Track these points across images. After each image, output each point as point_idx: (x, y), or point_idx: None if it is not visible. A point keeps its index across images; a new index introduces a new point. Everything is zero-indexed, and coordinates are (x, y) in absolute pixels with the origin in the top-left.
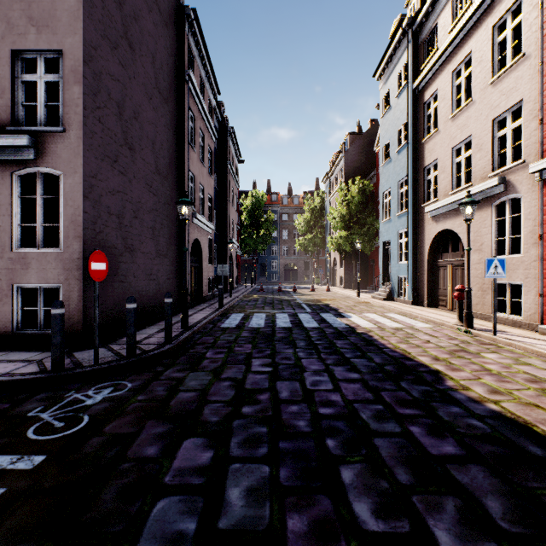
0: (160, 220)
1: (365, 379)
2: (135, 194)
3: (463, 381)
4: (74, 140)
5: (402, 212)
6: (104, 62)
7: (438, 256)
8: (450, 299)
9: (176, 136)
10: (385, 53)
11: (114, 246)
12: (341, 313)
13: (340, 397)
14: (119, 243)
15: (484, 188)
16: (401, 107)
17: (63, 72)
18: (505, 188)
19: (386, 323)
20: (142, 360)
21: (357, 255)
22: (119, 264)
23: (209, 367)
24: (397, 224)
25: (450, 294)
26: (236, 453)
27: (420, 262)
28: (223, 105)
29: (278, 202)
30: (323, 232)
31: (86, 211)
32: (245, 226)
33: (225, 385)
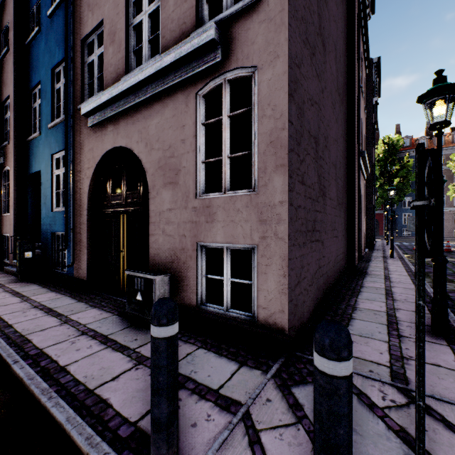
0: (338, 157)
1: None
2: (325, 114)
3: None
4: (274, 4)
5: None
6: None
7: None
8: None
9: (346, 53)
10: None
11: (312, 185)
12: None
13: None
14: (315, 182)
15: None
16: None
17: None
18: None
19: None
20: None
21: None
22: (315, 213)
23: None
24: None
25: None
26: None
27: None
28: None
29: (412, 147)
30: None
31: (291, 120)
32: None
33: None
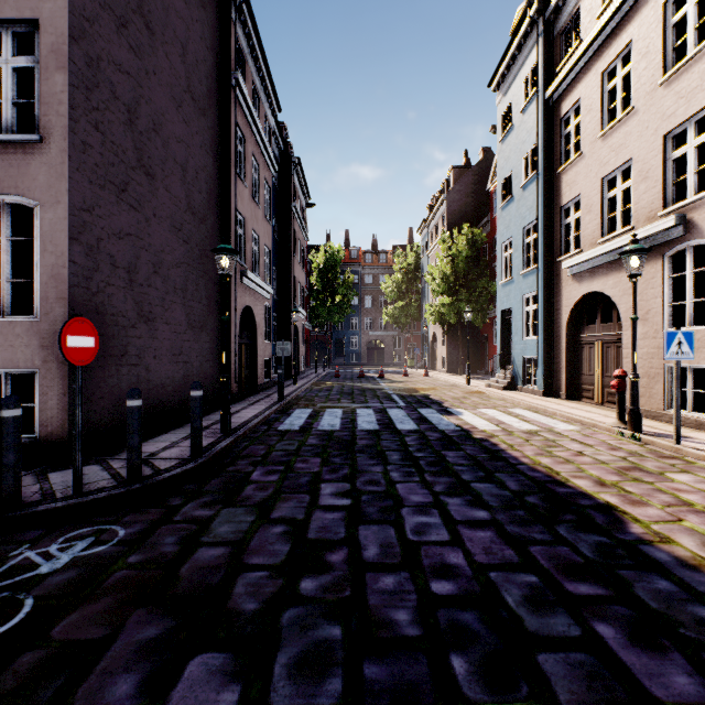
0: (195, 278)
1: (499, 520)
2: (155, 240)
3: (657, 525)
4: (56, 154)
5: (529, 268)
6: (105, 43)
7: (580, 329)
8: (600, 389)
9: (218, 163)
10: (505, 53)
11: (122, 313)
12: (447, 408)
13: (464, 559)
14: (129, 309)
15: (652, 231)
16: (528, 126)
17: (40, 53)
18: (685, 230)
19: (513, 424)
20: (150, 486)
21: (465, 329)
22: (130, 339)
23: (253, 498)
24: (521, 286)
25: (600, 382)
26: (283, 693)
27: (554, 337)
28: (285, 128)
29: (359, 260)
30: (419, 299)
31: (75, 260)
32: (315, 291)
33: (276, 532)
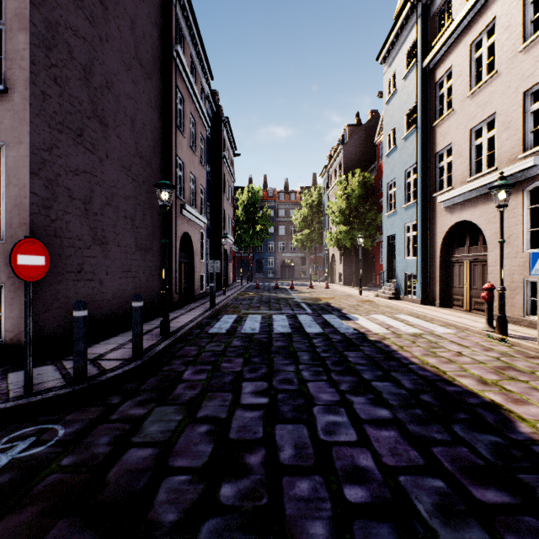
0: (142, 210)
1: (400, 419)
2: (107, 177)
3: None
4: (19, 102)
5: (410, 203)
6: (63, 12)
7: (452, 251)
8: (468, 299)
9: (161, 118)
10: (390, 32)
11: (78, 237)
12: (346, 314)
13: (373, 461)
14: (84, 234)
15: (514, 171)
16: (408, 90)
17: (5, 17)
18: None
19: (400, 328)
20: (94, 385)
21: (357, 251)
22: (86, 258)
23: (183, 396)
24: (403, 217)
25: (468, 293)
26: None
27: (430, 257)
28: (217, 93)
29: (275, 198)
30: (321, 228)
31: (35, 191)
32: (241, 221)
33: (200, 432)
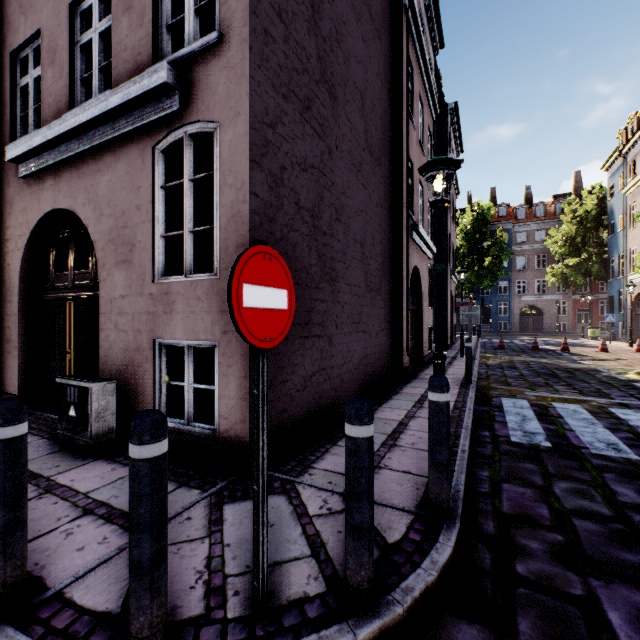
0: (371, 231)
1: None
2: (336, 179)
3: None
4: (235, 50)
5: None
6: None
7: None
8: None
9: (390, 99)
10: None
11: (305, 268)
12: None
13: None
14: (312, 264)
15: None
16: None
17: None
18: None
19: None
20: (392, 621)
21: None
22: (313, 302)
23: None
24: None
25: None
26: None
27: None
28: (439, 75)
29: (509, 217)
30: (602, 252)
31: (256, 192)
32: (460, 254)
33: None
